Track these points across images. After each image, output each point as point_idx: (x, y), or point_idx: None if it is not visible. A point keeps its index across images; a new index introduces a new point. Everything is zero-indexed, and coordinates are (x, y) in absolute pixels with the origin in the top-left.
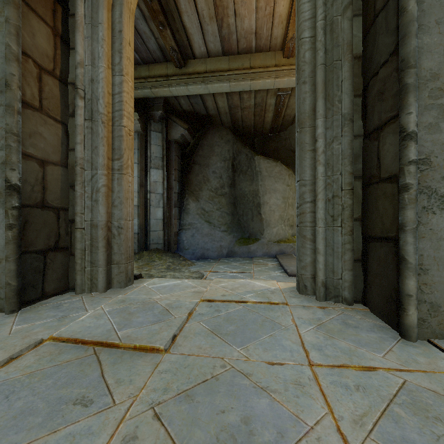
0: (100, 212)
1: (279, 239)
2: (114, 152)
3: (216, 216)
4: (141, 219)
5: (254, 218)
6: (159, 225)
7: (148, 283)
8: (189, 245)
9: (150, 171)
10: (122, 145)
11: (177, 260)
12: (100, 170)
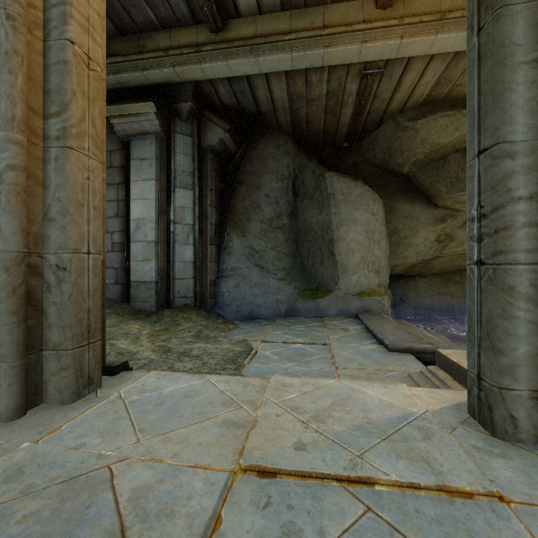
0: (1, 230)
1: (361, 291)
2: (49, 100)
3: (270, 258)
4: (162, 261)
5: (324, 260)
6: (187, 270)
7: (131, 387)
8: (232, 299)
9: (175, 192)
10: (65, 82)
11: (214, 322)
12: (3, 130)
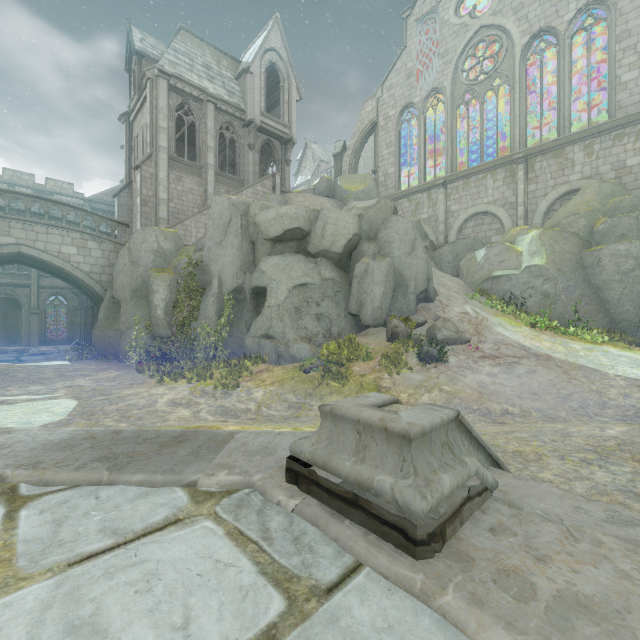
0: None
1: None
2: None
3: None
4: None
5: (17, 334)
6: None
7: None
8: None
9: None
10: None
11: None
12: None
